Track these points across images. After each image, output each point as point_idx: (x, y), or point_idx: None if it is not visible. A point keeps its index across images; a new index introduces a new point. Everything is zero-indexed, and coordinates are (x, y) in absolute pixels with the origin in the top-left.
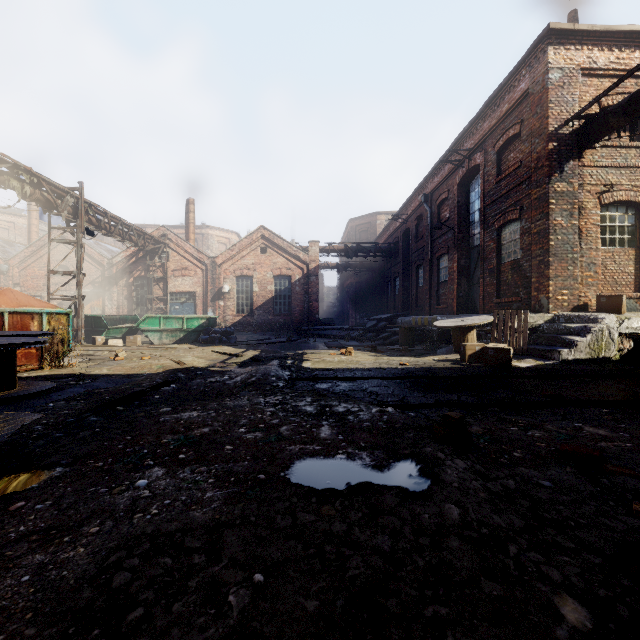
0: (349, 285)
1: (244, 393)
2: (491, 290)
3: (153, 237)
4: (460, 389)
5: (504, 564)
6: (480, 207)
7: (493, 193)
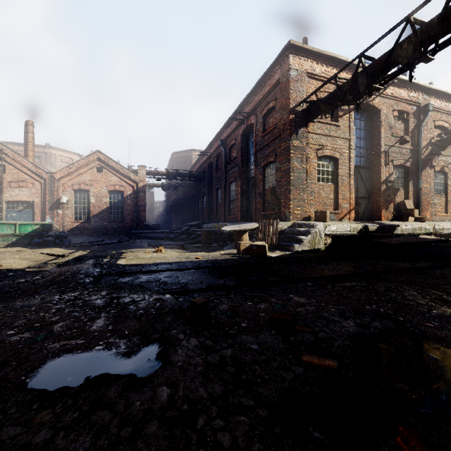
0: (172, 200)
1: (44, 292)
2: (260, 206)
3: None
4: (228, 275)
5: (189, 440)
6: (254, 151)
7: (261, 143)
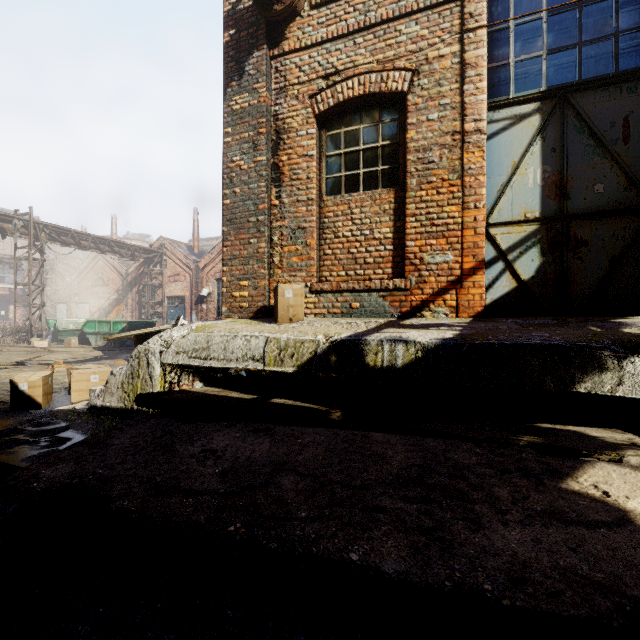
0: None
1: None
2: None
3: (142, 247)
4: None
5: None
6: None
7: None
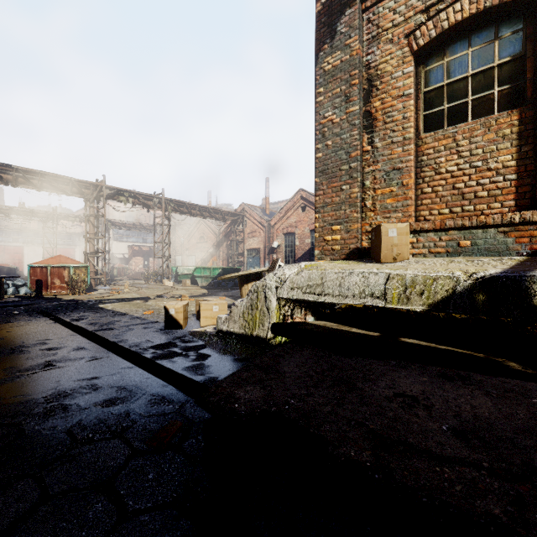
0: None
1: None
2: None
3: (230, 212)
4: (6, 332)
5: None
6: None
7: None
